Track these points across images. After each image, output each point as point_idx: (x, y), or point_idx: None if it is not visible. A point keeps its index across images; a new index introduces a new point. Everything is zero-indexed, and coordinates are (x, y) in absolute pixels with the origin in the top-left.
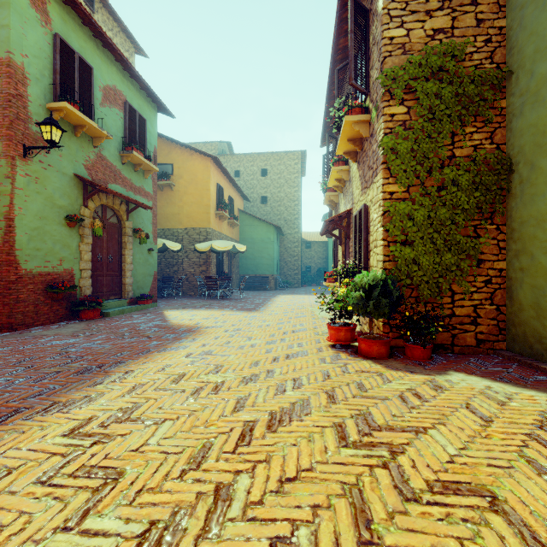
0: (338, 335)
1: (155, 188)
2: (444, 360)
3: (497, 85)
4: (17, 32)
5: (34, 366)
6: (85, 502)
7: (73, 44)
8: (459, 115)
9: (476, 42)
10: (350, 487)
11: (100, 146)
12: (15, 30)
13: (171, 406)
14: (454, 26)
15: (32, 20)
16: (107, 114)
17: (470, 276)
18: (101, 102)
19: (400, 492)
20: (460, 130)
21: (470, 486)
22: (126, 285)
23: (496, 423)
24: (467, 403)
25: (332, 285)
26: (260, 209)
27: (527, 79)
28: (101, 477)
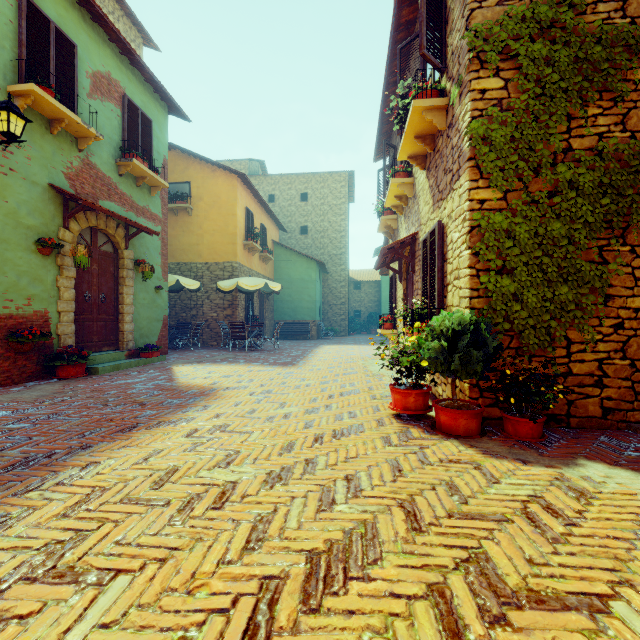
0: (406, 401)
1: (164, 209)
2: (562, 439)
3: (634, 45)
4: None
5: None
6: None
7: (47, 10)
8: (579, 90)
9: None
10: None
11: (87, 150)
12: None
13: (137, 538)
14: None
15: None
16: (97, 108)
17: (593, 318)
18: (89, 93)
19: None
20: (580, 110)
21: None
22: (124, 332)
23: None
24: None
25: (389, 333)
26: (299, 242)
27: None
28: None
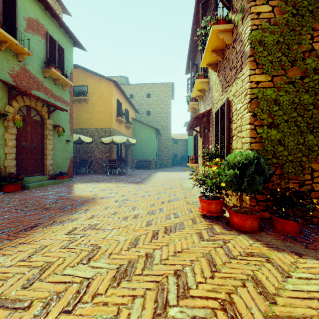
0: (210, 207)
1: (71, 98)
2: (312, 233)
3: None
4: None
5: None
6: None
7: None
8: None
9: None
10: None
11: (24, 61)
12: None
13: None
14: None
15: None
16: (30, 38)
17: None
18: (25, 29)
19: None
20: None
21: None
22: (47, 165)
23: None
24: None
25: (194, 165)
26: (146, 119)
27: None
28: None
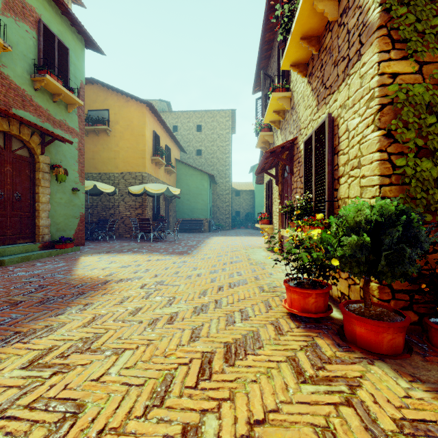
0: (305, 302)
1: (81, 125)
2: None
3: None
4: None
5: None
6: None
7: None
8: None
9: None
10: None
11: None
12: None
13: None
14: None
15: None
16: (10, 26)
17: None
18: (0, 10)
19: None
20: None
21: None
22: (40, 226)
23: None
24: None
25: (266, 227)
26: (195, 161)
27: None
28: None
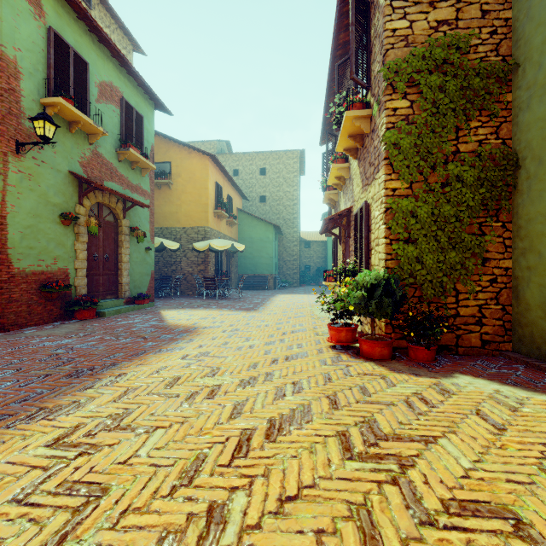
0: (339, 336)
1: (152, 186)
2: (449, 361)
3: (503, 77)
4: (9, 25)
5: (23, 368)
6: (64, 524)
7: (67, 38)
8: (464, 109)
9: (481, 34)
10: (358, 508)
11: (96, 143)
12: (7, 22)
13: (164, 412)
14: (458, 18)
15: (25, 13)
16: (103, 110)
17: (475, 275)
18: (97, 99)
19: (413, 514)
20: (464, 124)
21: (490, 506)
22: (122, 284)
23: (510, 431)
24: (477, 409)
25: (331, 285)
26: (259, 208)
27: (535, 71)
28: (83, 494)
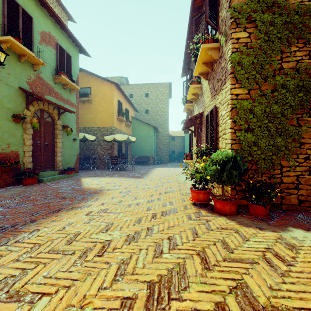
0: (198, 196)
1: (78, 100)
2: (278, 216)
3: None
4: None
5: None
6: None
7: None
8: (287, 38)
9: None
10: None
11: (38, 70)
12: None
13: (55, 273)
14: None
15: None
16: (44, 50)
17: (294, 154)
18: (39, 42)
19: None
20: (287, 48)
21: None
22: (57, 161)
23: None
24: None
25: (189, 162)
26: (144, 117)
27: None
28: None
